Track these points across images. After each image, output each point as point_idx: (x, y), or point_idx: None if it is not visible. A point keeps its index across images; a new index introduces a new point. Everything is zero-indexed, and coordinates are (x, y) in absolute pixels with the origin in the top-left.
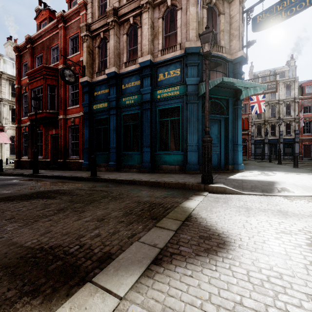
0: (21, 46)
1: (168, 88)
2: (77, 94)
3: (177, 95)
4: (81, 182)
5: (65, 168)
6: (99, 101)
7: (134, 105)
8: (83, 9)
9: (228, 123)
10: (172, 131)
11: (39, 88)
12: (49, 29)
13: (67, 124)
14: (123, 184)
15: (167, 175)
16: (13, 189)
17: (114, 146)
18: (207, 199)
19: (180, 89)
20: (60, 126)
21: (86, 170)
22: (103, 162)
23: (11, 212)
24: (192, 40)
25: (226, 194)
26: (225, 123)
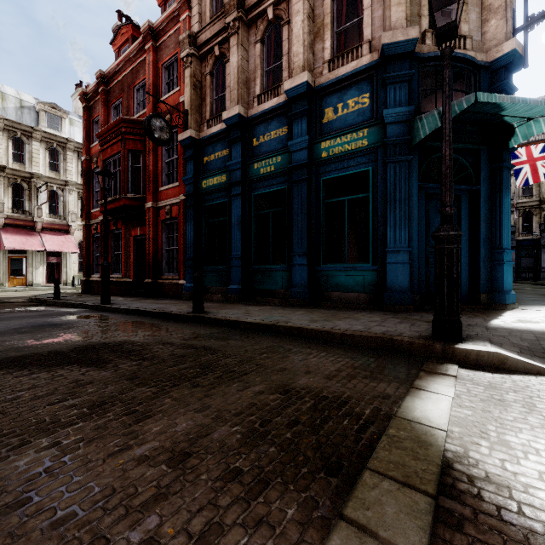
0: (90, 91)
1: (344, 136)
2: (176, 163)
3: (364, 148)
4: (174, 325)
5: (155, 294)
6: (212, 173)
7: (276, 174)
8: (184, 8)
9: (478, 201)
10: (351, 225)
11: (116, 158)
12: (132, 54)
13: (158, 217)
14: (253, 331)
15: (344, 313)
16: (48, 338)
17: (238, 255)
18: (466, 391)
19: (369, 136)
20: (147, 222)
21: (190, 299)
22: (219, 285)
23: None
24: (397, 27)
25: (511, 374)
26: (470, 202)
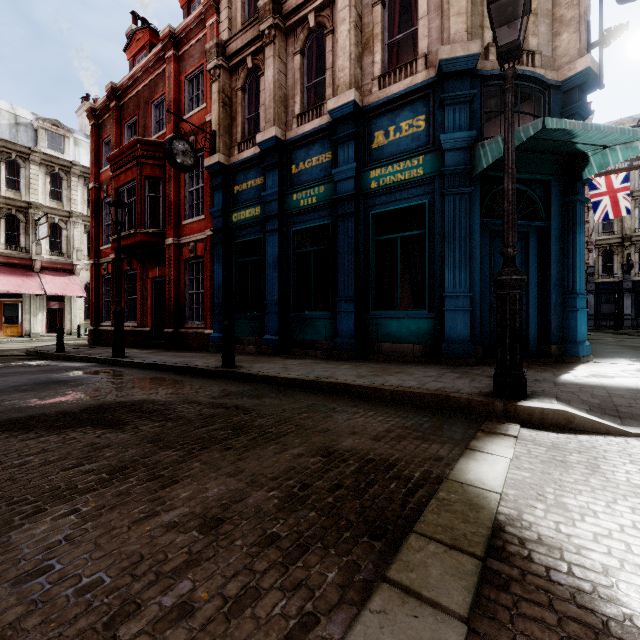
0: (99, 107)
1: (396, 164)
2: (201, 192)
3: (419, 178)
4: (200, 381)
5: (177, 346)
6: (244, 204)
7: (318, 207)
8: (211, 12)
9: (548, 239)
10: (405, 265)
11: (131, 186)
12: (149, 64)
13: (181, 256)
14: (291, 388)
15: (396, 367)
16: (54, 397)
17: (274, 300)
18: (527, 452)
19: (425, 164)
20: (168, 261)
21: (218, 351)
22: (252, 335)
23: (1, 469)
24: (456, 40)
25: (578, 434)
26: (540, 240)
